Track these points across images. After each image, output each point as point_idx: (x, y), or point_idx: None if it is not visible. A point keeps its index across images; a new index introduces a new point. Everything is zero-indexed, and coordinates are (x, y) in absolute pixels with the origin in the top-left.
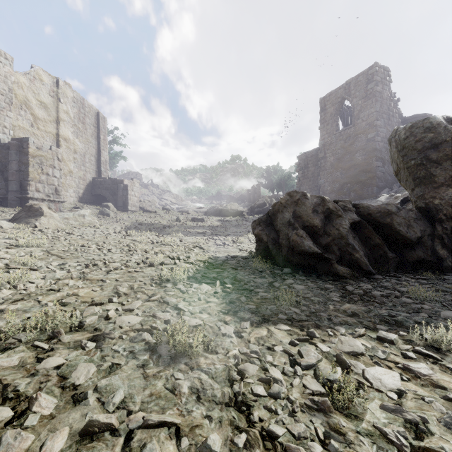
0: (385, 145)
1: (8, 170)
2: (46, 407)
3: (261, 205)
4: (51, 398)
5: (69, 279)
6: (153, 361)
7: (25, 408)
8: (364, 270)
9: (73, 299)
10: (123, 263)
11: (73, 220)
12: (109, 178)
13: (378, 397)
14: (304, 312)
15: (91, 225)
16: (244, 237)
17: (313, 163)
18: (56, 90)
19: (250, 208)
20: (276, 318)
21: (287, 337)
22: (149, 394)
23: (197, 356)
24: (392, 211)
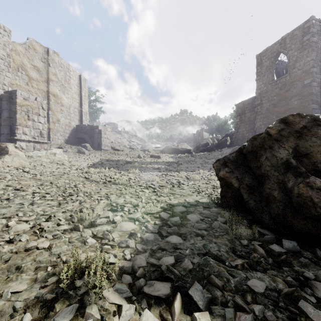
0: None
1: (1, 117)
2: None
3: (205, 144)
4: None
5: None
6: None
7: None
8: None
9: None
10: (37, 223)
11: (45, 158)
12: (88, 125)
13: None
14: None
15: (59, 162)
16: (196, 173)
17: (250, 109)
18: (47, 57)
19: (196, 147)
20: None
21: None
22: None
23: None
24: None
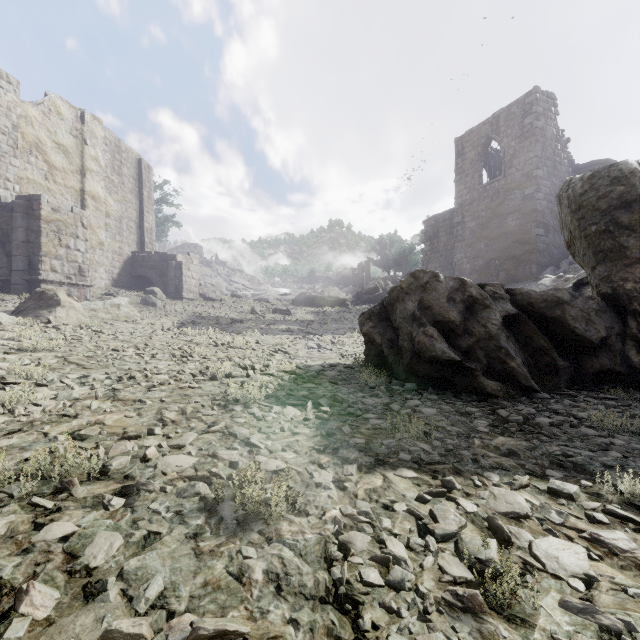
0: (550, 204)
1: (12, 241)
2: (42, 605)
3: (372, 290)
4: (51, 591)
5: (92, 399)
6: (211, 527)
7: (9, 607)
8: (524, 385)
9: (95, 430)
10: (172, 375)
11: (103, 312)
12: (156, 252)
13: (555, 587)
14: (436, 449)
15: (129, 320)
16: (348, 337)
17: (446, 231)
18: (81, 128)
19: (356, 295)
20: (396, 459)
21: (413, 490)
22: (202, 583)
23: (277, 519)
24: (563, 299)
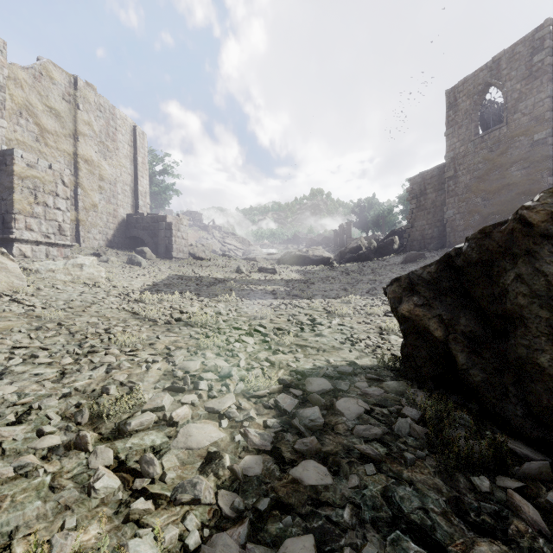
0: None
1: None
2: None
3: (355, 249)
4: None
5: None
6: None
7: None
8: None
9: None
10: None
11: (62, 273)
12: (148, 214)
13: None
14: None
15: (89, 282)
16: (342, 301)
17: (435, 187)
18: (74, 93)
19: (339, 254)
20: None
21: None
22: None
23: None
24: None
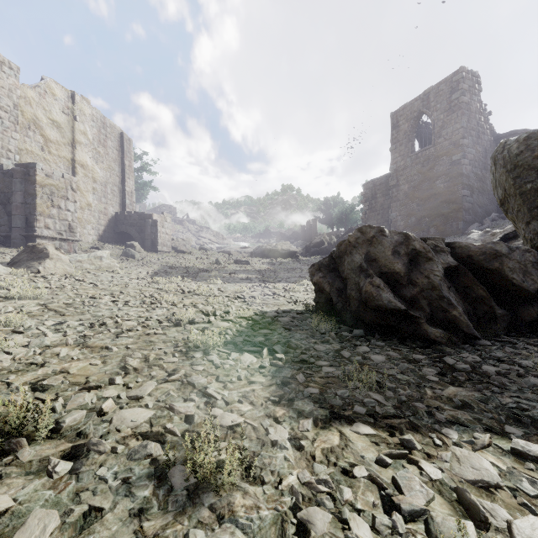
0: (474, 169)
1: (12, 203)
2: None
3: (318, 244)
4: None
5: (63, 346)
6: (159, 500)
7: None
8: (465, 332)
9: (59, 380)
10: (140, 322)
11: (87, 263)
12: (135, 212)
13: None
14: (390, 400)
15: (109, 270)
16: (299, 284)
17: (383, 192)
18: (72, 107)
19: (305, 248)
20: (351, 412)
21: (372, 449)
22: None
23: (231, 489)
24: (502, 252)
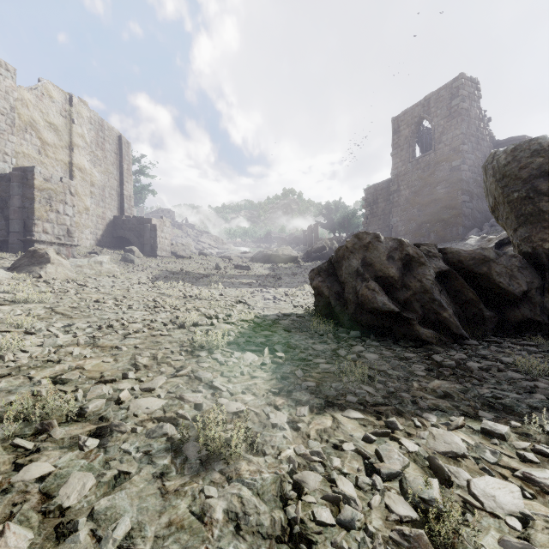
0: (474, 175)
1: (9, 207)
2: (16, 546)
3: (320, 249)
4: (25, 532)
5: (74, 346)
6: (176, 467)
7: None
8: (455, 333)
9: (76, 375)
10: (146, 324)
11: (87, 268)
12: (134, 216)
13: (494, 525)
14: (379, 392)
15: (110, 275)
16: (299, 289)
17: (384, 198)
18: (69, 109)
19: (306, 253)
20: (343, 401)
21: (360, 430)
22: (167, 522)
23: (237, 459)
24: (489, 258)
